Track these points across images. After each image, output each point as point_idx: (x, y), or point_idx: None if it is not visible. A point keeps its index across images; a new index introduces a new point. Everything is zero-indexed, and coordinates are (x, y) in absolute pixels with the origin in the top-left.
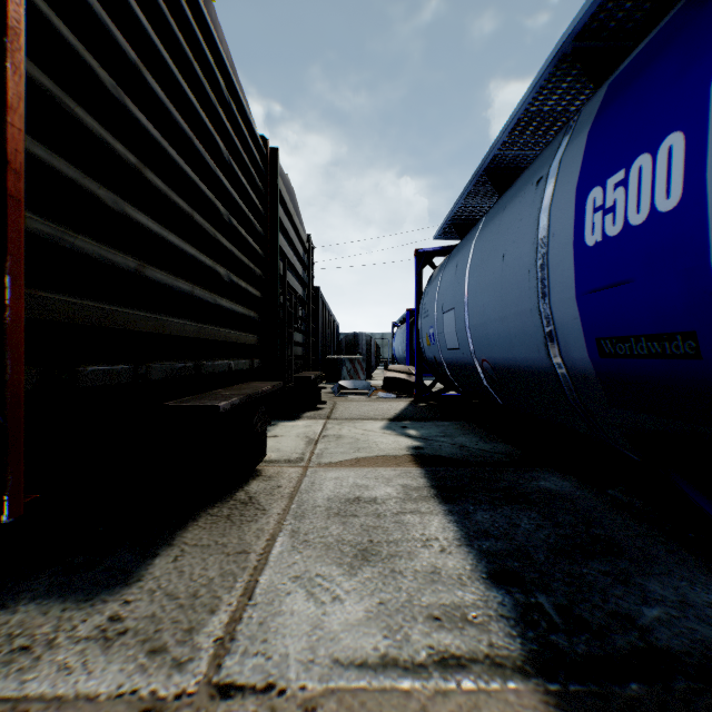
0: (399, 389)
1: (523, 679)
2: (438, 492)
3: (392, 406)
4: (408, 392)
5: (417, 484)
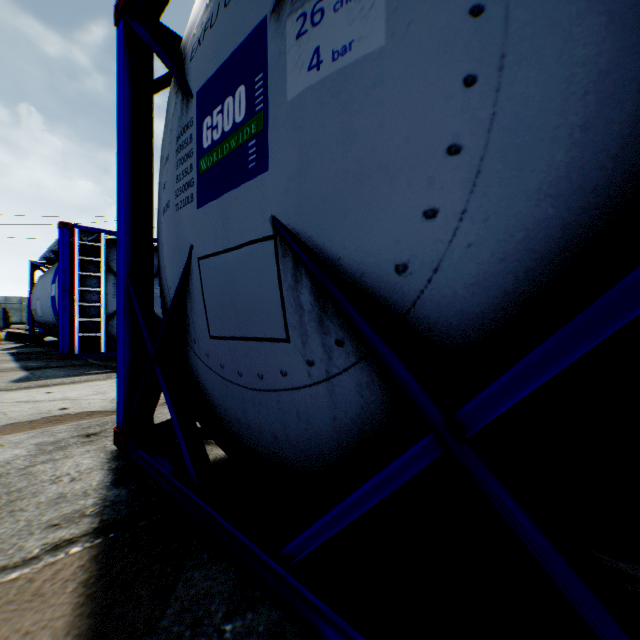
0: (21, 339)
1: (13, 360)
2: (14, 355)
3: (10, 346)
4: (28, 341)
5: (7, 355)
